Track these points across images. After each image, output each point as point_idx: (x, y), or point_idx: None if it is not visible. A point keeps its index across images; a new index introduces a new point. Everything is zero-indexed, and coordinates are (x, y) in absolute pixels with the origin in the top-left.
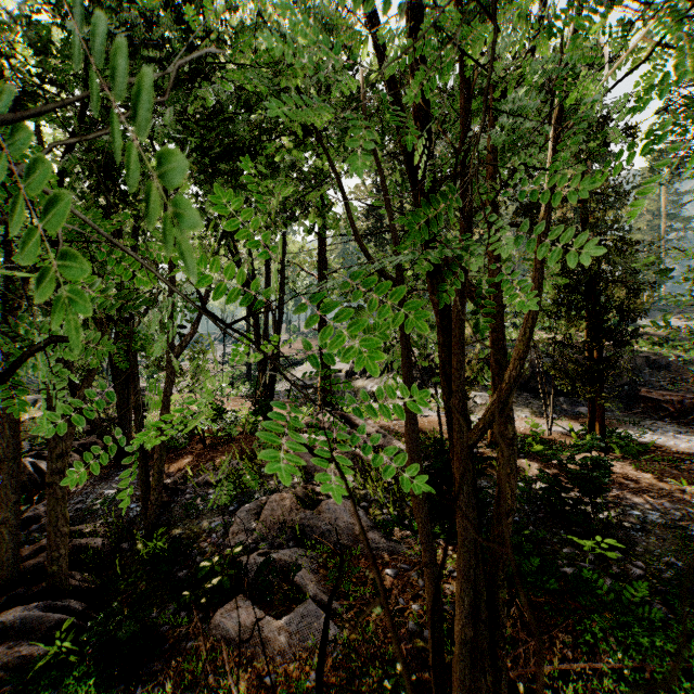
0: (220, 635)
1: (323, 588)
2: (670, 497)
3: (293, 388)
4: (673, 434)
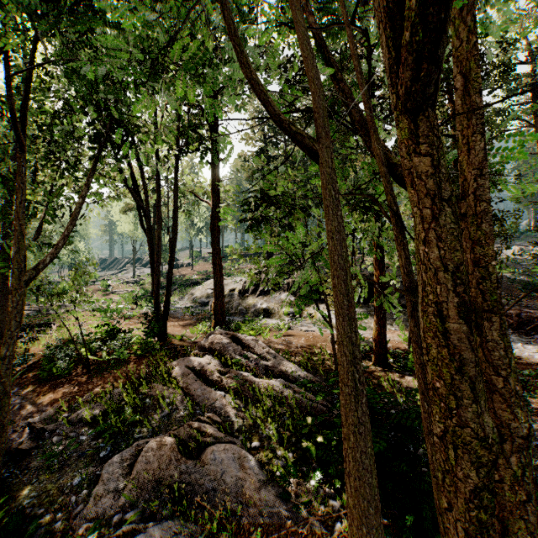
0: None
1: None
2: None
3: (192, 305)
4: (521, 344)
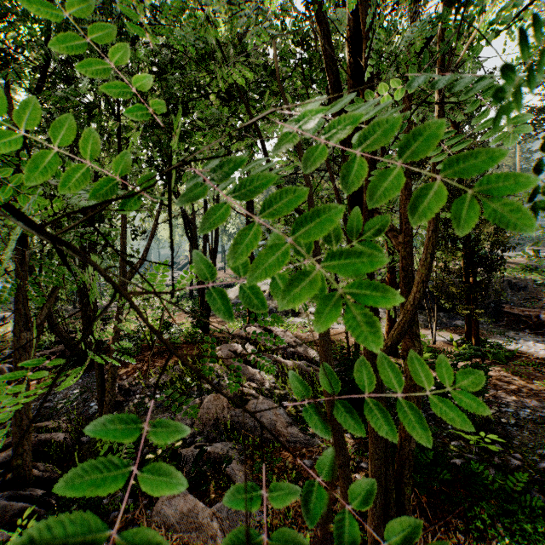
0: (161, 521)
1: (250, 477)
2: (537, 396)
3: None
4: (533, 342)
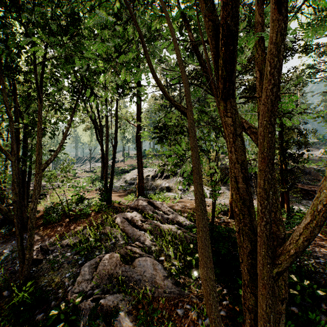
0: None
1: None
2: None
3: (124, 184)
4: None
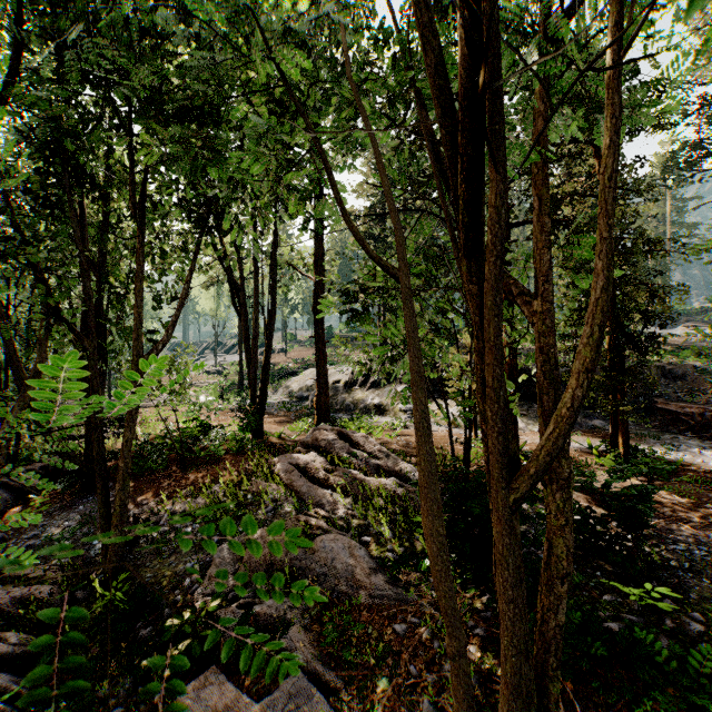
0: None
1: (317, 651)
2: None
3: (288, 400)
4: (698, 450)
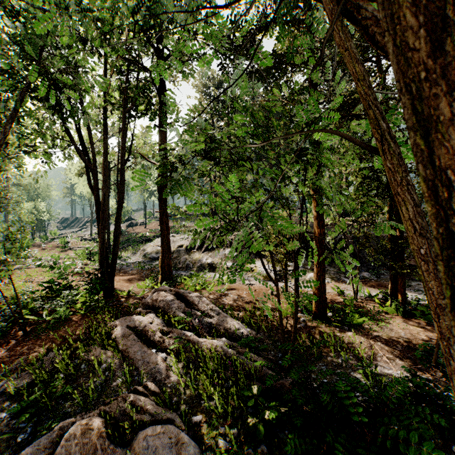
0: None
1: None
2: None
3: (143, 260)
4: None
